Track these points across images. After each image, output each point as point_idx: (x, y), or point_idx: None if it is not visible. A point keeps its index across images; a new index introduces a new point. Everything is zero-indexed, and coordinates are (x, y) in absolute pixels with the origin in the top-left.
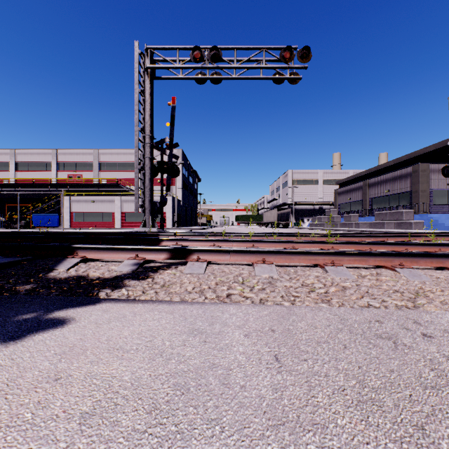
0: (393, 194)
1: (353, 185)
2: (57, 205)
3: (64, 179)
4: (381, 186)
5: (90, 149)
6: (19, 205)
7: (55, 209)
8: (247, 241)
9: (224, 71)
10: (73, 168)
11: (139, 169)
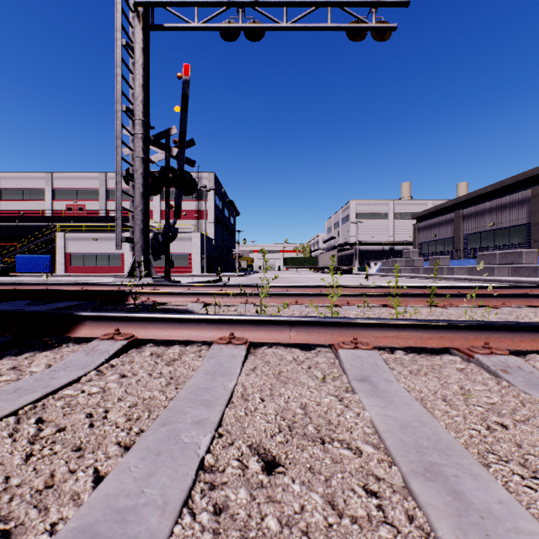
0: (500, 228)
1: (439, 218)
2: (50, 245)
3: (61, 211)
4: (482, 217)
5: (95, 172)
6: (3, 244)
7: (50, 250)
8: (333, 325)
9: (268, 16)
10: (73, 196)
11: (125, 177)
